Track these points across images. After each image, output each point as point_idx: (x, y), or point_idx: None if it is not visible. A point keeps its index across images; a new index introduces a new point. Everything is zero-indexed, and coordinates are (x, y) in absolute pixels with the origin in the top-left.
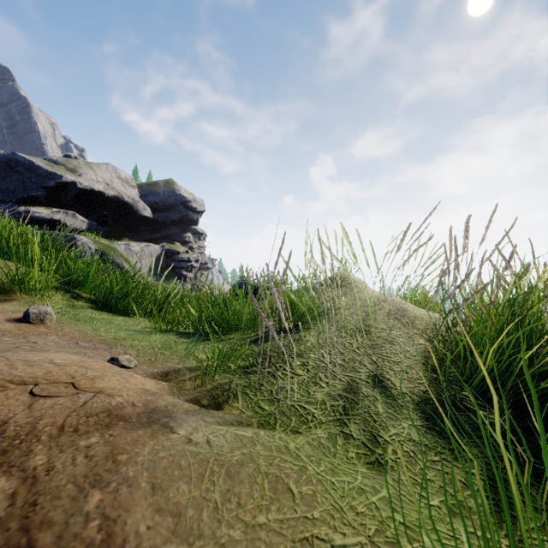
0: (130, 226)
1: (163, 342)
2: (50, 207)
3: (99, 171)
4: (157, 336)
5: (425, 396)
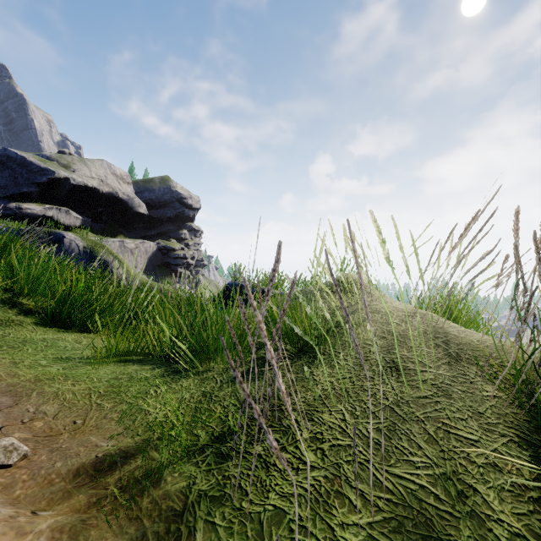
0: (125, 223)
1: (111, 380)
2: (42, 203)
3: (93, 167)
4: (107, 369)
5: None
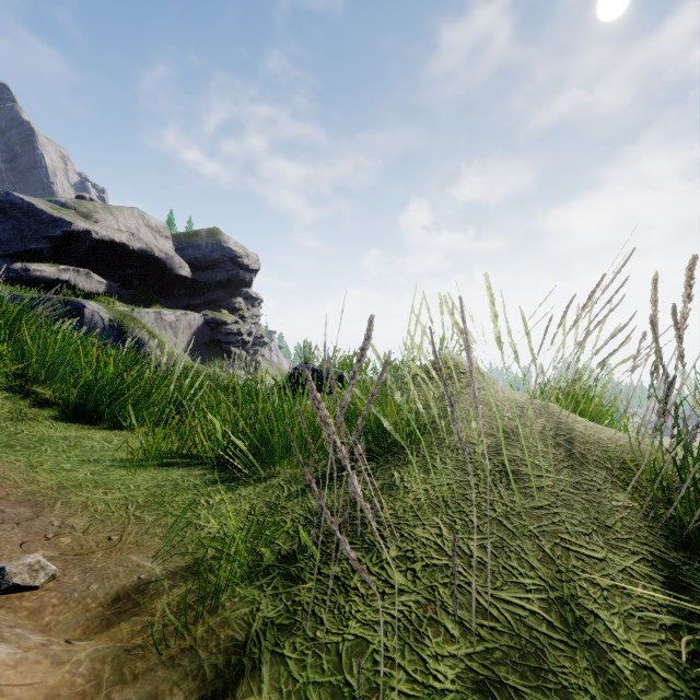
0: (163, 289)
1: (151, 487)
2: (56, 264)
3: (122, 217)
4: (146, 474)
5: (697, 677)
